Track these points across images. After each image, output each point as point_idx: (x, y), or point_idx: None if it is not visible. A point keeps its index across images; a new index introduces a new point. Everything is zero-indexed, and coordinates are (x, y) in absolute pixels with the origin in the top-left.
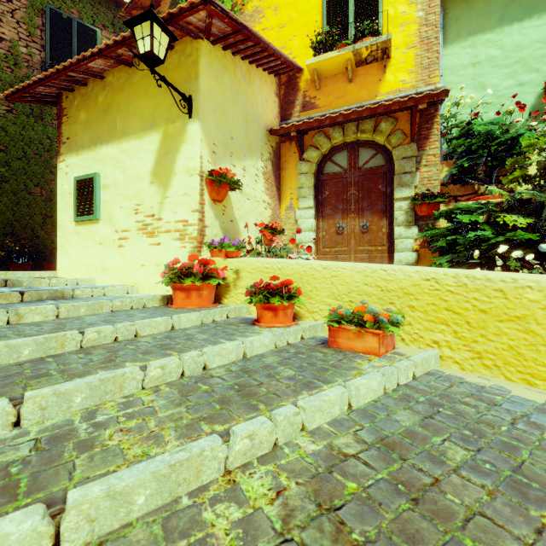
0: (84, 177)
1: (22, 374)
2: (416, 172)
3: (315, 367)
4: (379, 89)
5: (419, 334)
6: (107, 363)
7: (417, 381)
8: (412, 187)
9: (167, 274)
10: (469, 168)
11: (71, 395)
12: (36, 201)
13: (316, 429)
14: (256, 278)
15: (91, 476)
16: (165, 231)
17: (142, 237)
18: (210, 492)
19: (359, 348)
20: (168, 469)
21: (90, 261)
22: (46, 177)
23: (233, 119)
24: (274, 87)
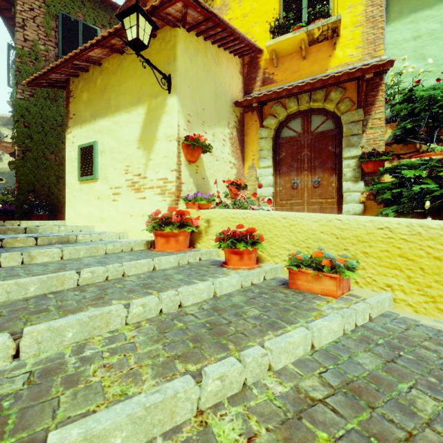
0: (86, 145)
1: (26, 309)
2: (363, 134)
3: (278, 307)
4: (329, 63)
5: (372, 278)
6: (97, 301)
7: (374, 323)
8: (359, 147)
9: (150, 223)
10: (411, 129)
11: (63, 330)
12: (51, 165)
13: (282, 369)
14: (224, 226)
15: (72, 415)
16: (149, 187)
17: (130, 193)
18: (183, 434)
19: (317, 290)
20: (143, 411)
21: (90, 212)
22: (59, 146)
23: (204, 94)
24: (238, 66)
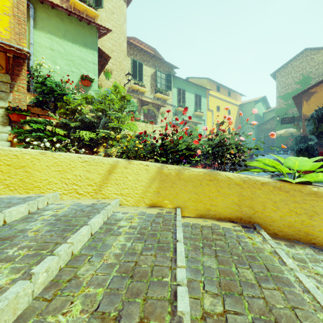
0: None
1: None
2: (10, 93)
3: None
4: None
5: None
6: None
7: None
8: (7, 101)
9: None
10: (45, 101)
11: None
12: None
13: None
14: None
15: None
16: None
17: None
18: None
19: None
20: None
21: None
22: None
23: None
24: None
